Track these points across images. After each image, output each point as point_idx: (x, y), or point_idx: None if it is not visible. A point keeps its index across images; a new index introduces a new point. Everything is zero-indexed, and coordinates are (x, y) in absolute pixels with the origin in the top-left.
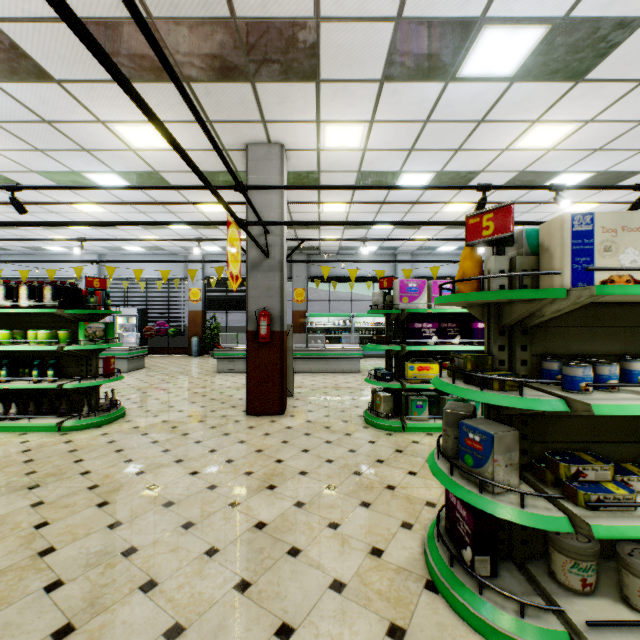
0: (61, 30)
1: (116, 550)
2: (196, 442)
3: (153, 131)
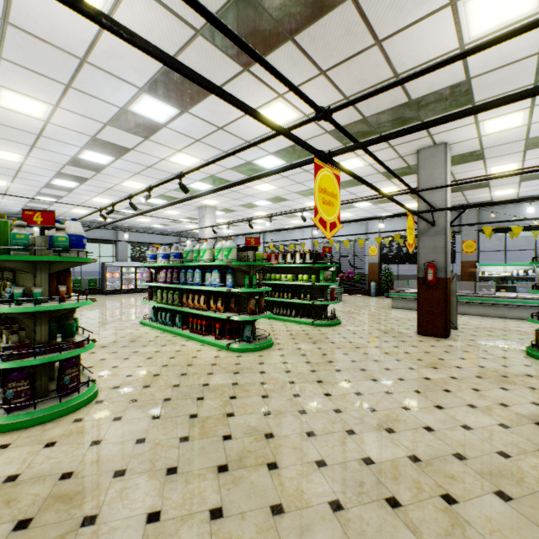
0: (323, 137)
1: (357, 368)
2: (384, 341)
3: (356, 160)
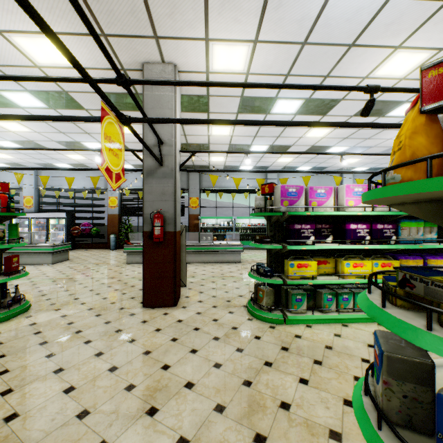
0: None
1: None
2: (85, 342)
3: (52, 45)
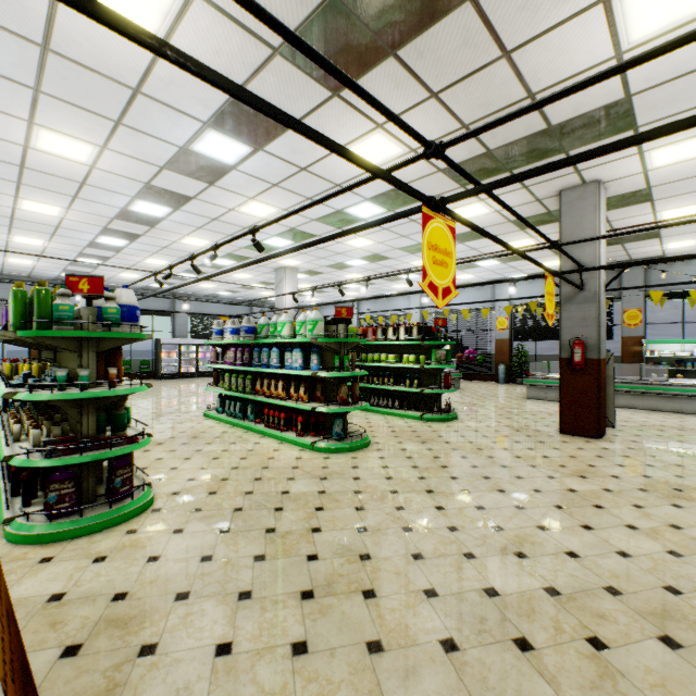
0: (434, 176)
1: (478, 475)
2: (515, 442)
3: (479, 206)
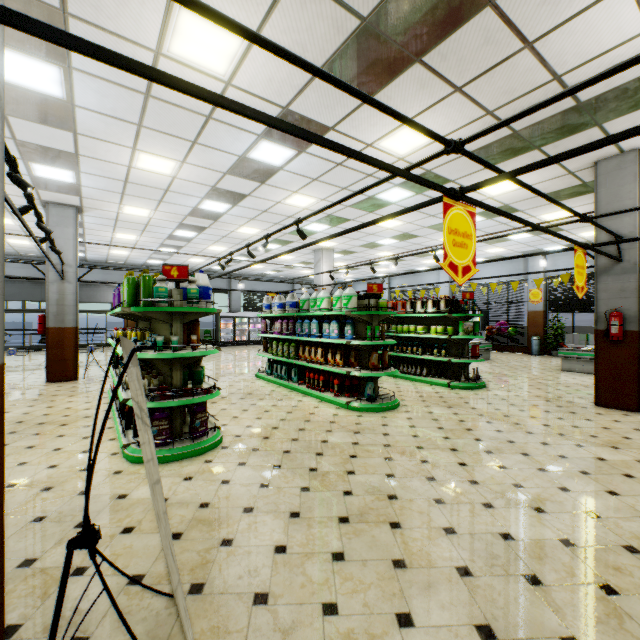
0: (460, 160)
1: (502, 439)
2: (544, 411)
3: (507, 183)
